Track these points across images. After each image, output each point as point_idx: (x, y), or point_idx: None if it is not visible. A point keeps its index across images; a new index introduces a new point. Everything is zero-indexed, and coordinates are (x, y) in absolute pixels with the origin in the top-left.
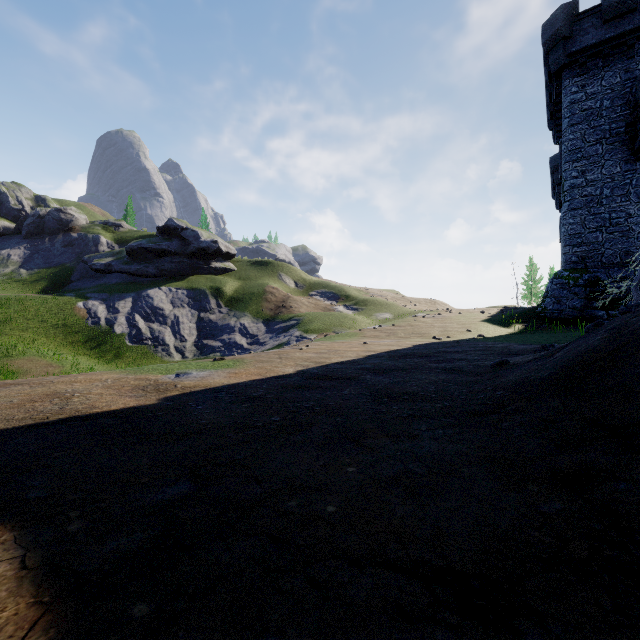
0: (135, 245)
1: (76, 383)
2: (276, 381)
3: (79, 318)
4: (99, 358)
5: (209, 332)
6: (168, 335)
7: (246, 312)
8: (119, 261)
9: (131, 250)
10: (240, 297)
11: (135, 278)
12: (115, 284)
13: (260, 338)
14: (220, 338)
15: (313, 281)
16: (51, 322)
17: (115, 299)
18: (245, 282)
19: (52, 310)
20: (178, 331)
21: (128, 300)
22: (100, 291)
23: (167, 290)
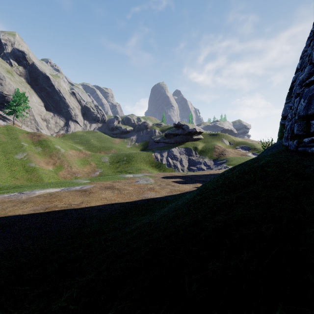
0: (167, 133)
1: (172, 173)
2: (202, 175)
3: (153, 158)
4: (159, 171)
5: (192, 164)
6: (178, 164)
7: (206, 156)
8: (162, 138)
9: (166, 134)
10: (204, 150)
11: (167, 144)
12: (161, 147)
13: (211, 167)
14: (196, 166)
15: (238, 141)
16: (146, 160)
17: (162, 152)
18: (206, 144)
19: (146, 156)
20: (181, 163)
21: (166, 152)
22: (158, 149)
23: (178, 148)
